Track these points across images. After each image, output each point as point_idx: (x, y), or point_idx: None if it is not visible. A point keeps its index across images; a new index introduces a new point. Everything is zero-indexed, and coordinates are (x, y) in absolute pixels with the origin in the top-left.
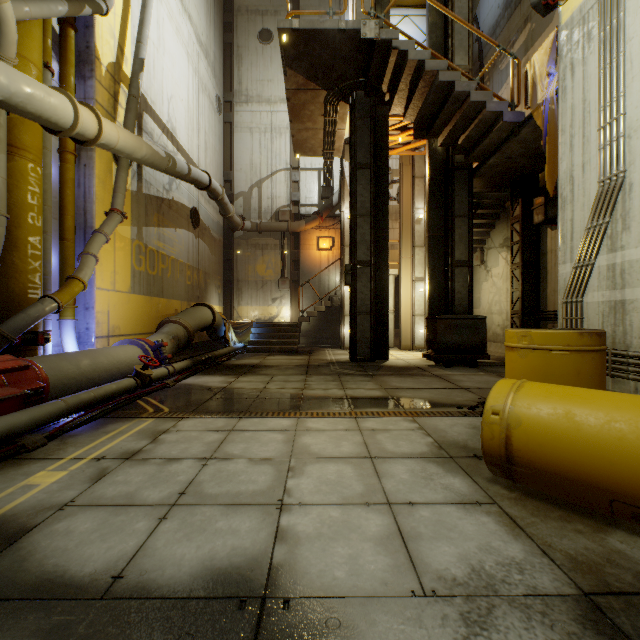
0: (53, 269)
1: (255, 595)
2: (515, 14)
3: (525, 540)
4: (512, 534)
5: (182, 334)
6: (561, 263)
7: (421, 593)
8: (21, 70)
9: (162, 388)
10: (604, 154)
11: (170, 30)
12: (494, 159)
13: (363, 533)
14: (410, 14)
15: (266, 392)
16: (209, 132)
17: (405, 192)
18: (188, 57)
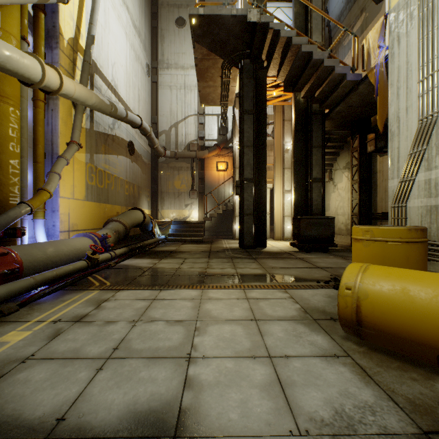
0: (29, 183)
1: (167, 435)
2: (354, 6)
3: (374, 386)
4: (364, 381)
5: (121, 229)
6: (390, 179)
7: (297, 433)
8: (4, 40)
9: (106, 268)
10: (422, 100)
11: (113, 16)
12: (340, 107)
13: (251, 381)
14: (281, 6)
15: (180, 270)
16: (141, 88)
17: (277, 130)
18: (126, 36)
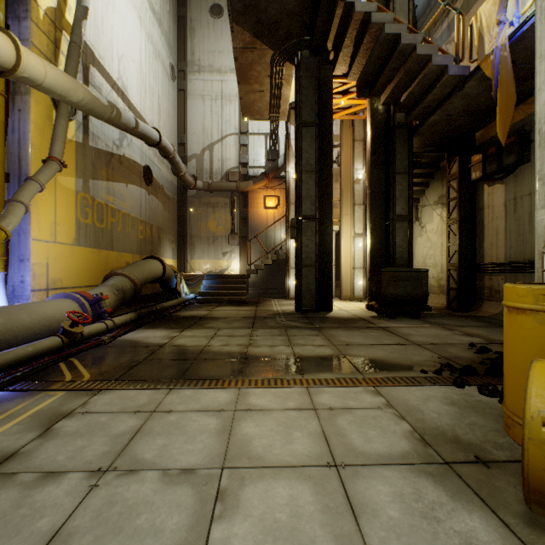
0: None
1: None
2: None
3: None
4: None
5: (128, 286)
6: (539, 208)
7: None
8: None
9: (95, 346)
10: None
11: None
12: (435, 116)
13: None
14: None
15: (208, 350)
16: (163, 96)
17: (345, 154)
18: (140, 21)
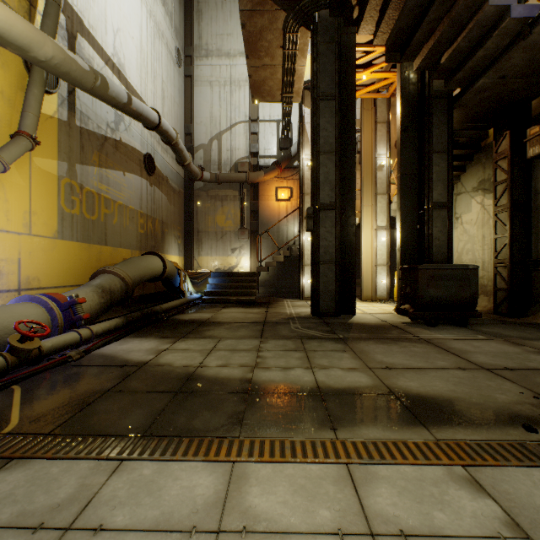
0: None
1: None
2: None
3: None
4: None
5: (117, 286)
6: None
7: None
8: None
9: (57, 365)
10: None
11: None
12: (485, 79)
13: None
14: None
15: (199, 375)
16: (167, 81)
17: (366, 138)
18: None
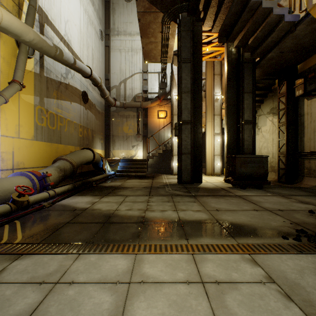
0: None
1: None
2: None
3: None
4: None
5: (68, 167)
6: None
7: None
8: None
9: (37, 210)
10: None
11: None
12: (272, 53)
13: None
14: None
15: (116, 214)
16: (95, 49)
17: (209, 83)
18: (80, 0)
